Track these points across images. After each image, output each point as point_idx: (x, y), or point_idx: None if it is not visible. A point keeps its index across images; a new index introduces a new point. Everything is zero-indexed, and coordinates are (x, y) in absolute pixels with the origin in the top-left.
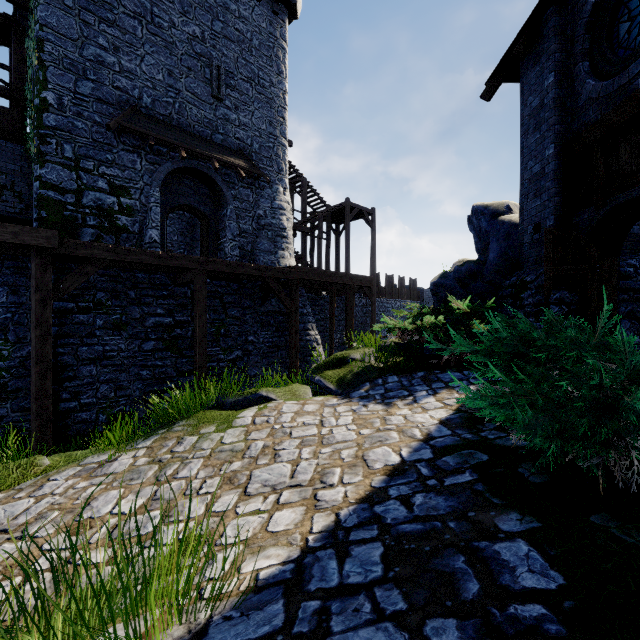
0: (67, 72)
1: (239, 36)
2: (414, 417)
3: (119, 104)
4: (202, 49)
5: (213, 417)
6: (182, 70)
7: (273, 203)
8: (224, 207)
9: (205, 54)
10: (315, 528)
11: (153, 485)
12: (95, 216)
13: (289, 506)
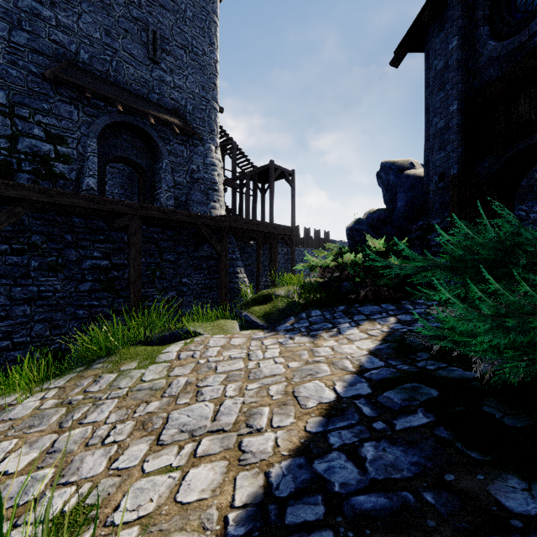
0: (1, 20)
1: (174, 6)
2: (341, 348)
3: (56, 57)
4: (139, 14)
5: (137, 353)
6: (119, 31)
7: (205, 159)
8: (160, 161)
9: (142, 19)
10: (238, 498)
11: (53, 433)
12: (31, 162)
13: (207, 460)
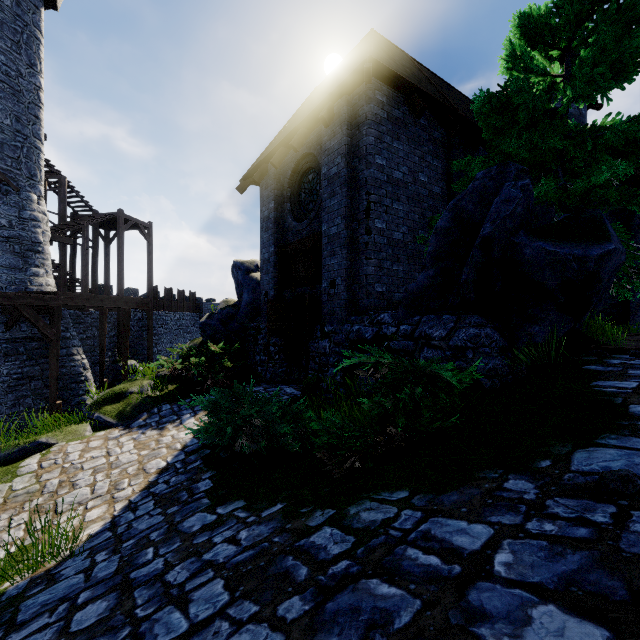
0: None
1: None
2: (179, 435)
3: None
4: None
5: None
6: None
7: (22, 212)
8: None
9: None
10: (117, 509)
11: None
12: None
13: (96, 507)
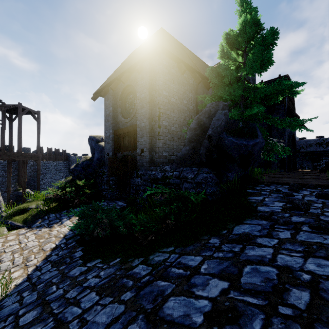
0: None
1: None
2: (61, 230)
3: None
4: None
5: None
6: None
7: None
8: None
9: None
10: (30, 271)
11: None
12: None
13: (16, 271)
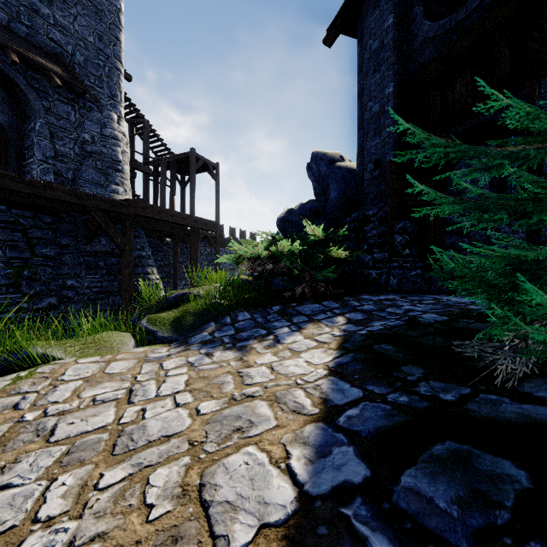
0: None
1: None
2: (285, 366)
3: None
4: None
5: None
6: None
7: (104, 129)
8: (31, 119)
9: None
10: None
11: None
12: None
13: None
